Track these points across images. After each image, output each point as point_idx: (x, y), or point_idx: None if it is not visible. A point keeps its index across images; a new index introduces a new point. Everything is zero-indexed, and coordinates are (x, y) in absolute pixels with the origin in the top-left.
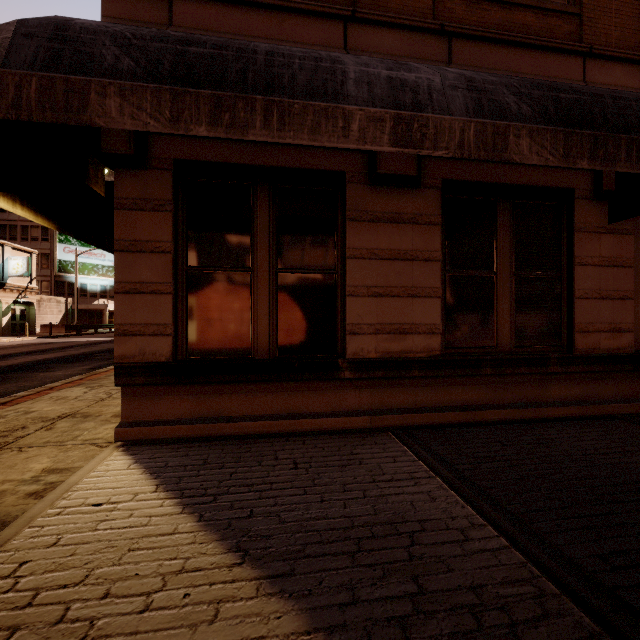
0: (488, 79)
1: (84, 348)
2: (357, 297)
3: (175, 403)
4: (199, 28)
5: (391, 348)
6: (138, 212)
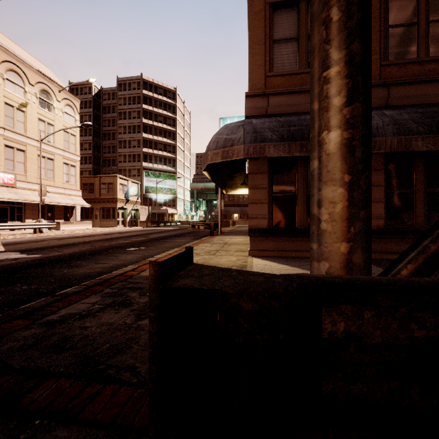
0: (403, 118)
1: (173, 232)
2: None
3: (268, 243)
4: (278, 105)
5: None
6: (256, 174)
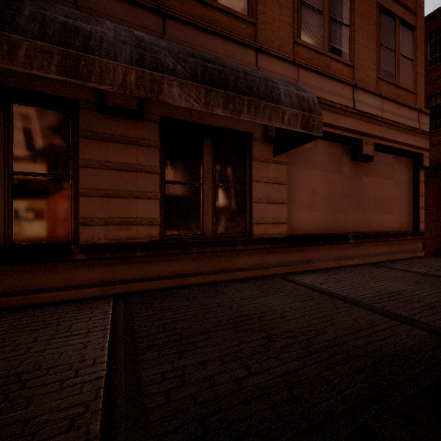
0: (155, 43)
1: None
2: (89, 197)
3: None
4: None
5: (119, 236)
6: None
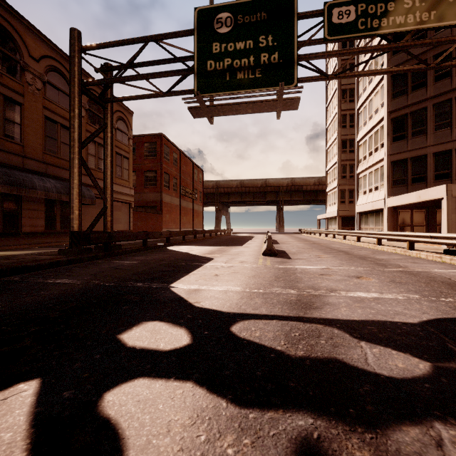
0: (59, 186)
1: None
2: (25, 218)
3: None
4: None
5: (33, 230)
6: None
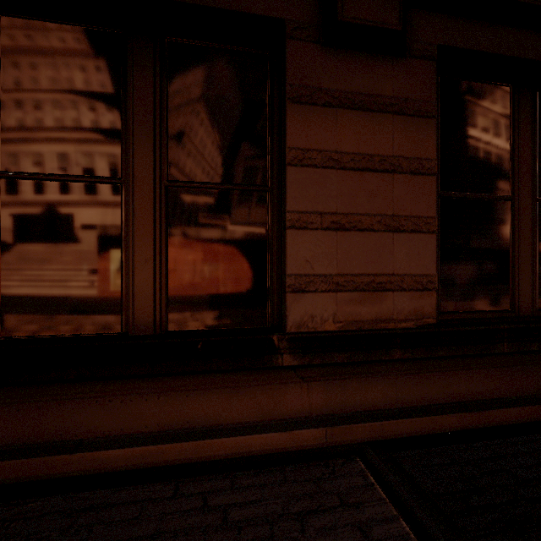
0: None
1: None
2: (304, 230)
3: None
4: None
5: (359, 314)
6: None
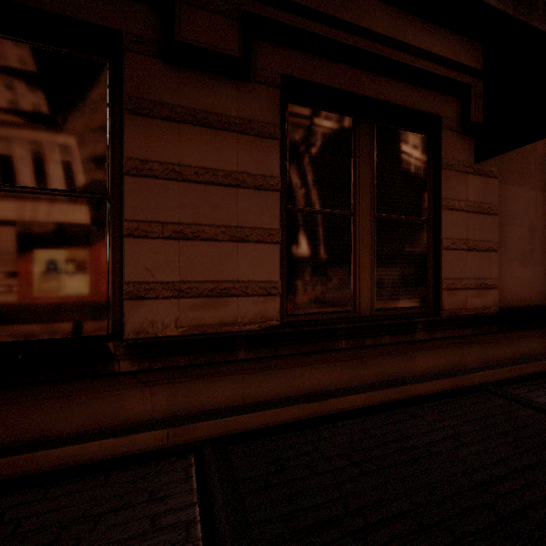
0: None
1: None
2: (144, 239)
3: None
4: None
5: (203, 319)
6: None
